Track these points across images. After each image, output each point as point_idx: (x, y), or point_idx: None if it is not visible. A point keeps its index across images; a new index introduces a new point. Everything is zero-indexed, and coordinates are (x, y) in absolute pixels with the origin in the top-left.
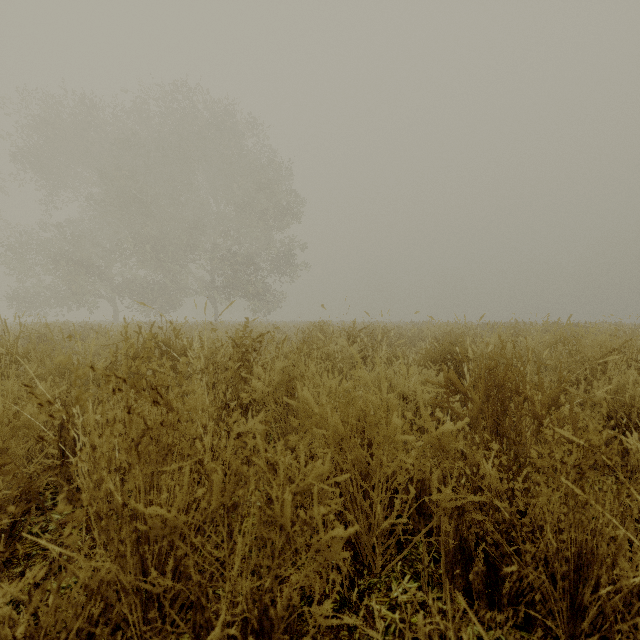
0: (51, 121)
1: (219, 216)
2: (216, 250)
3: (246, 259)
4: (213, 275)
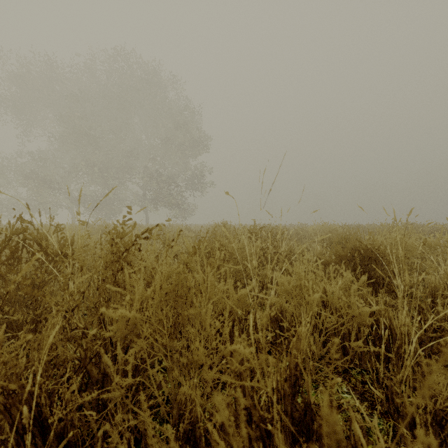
0: (23, 76)
1: (149, 147)
2: (147, 172)
3: (168, 178)
4: (145, 190)
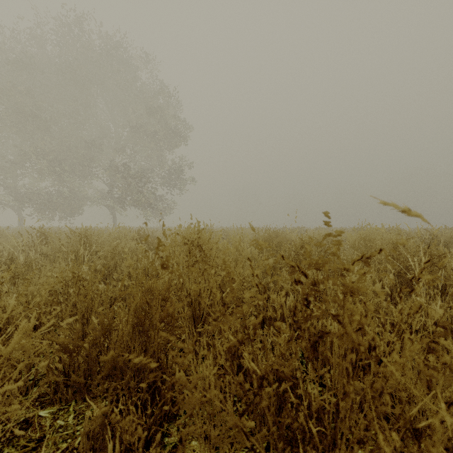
0: None
1: (116, 137)
2: (112, 165)
3: (138, 173)
4: (111, 187)
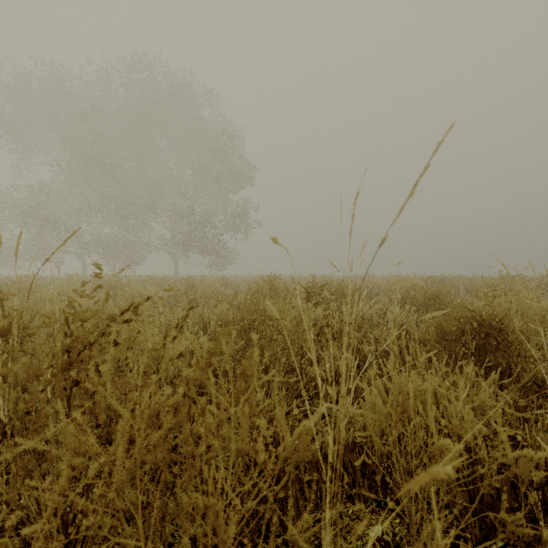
0: (20, 89)
1: (179, 179)
2: (176, 210)
3: (203, 218)
4: (173, 233)
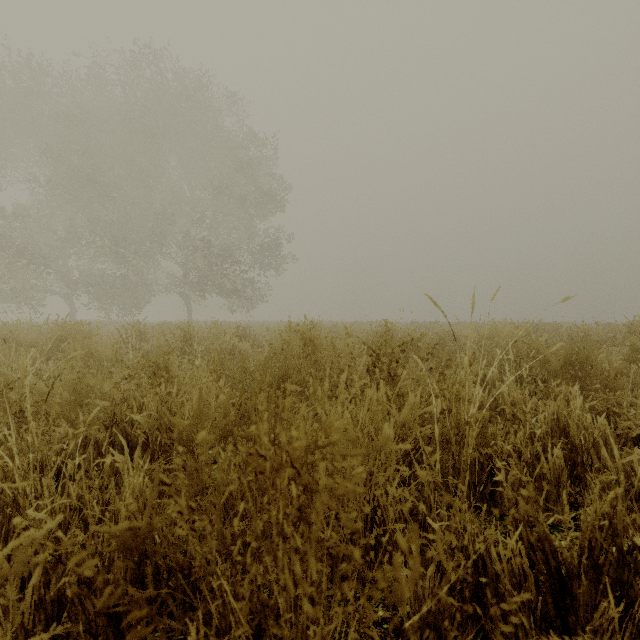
0: None
1: (193, 203)
2: (188, 240)
3: (222, 251)
4: (186, 269)
